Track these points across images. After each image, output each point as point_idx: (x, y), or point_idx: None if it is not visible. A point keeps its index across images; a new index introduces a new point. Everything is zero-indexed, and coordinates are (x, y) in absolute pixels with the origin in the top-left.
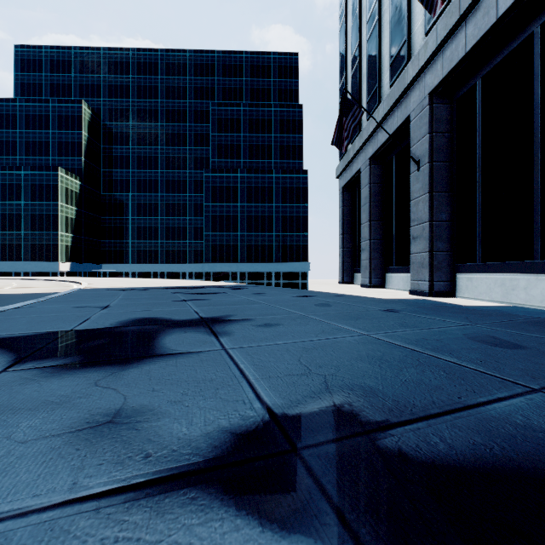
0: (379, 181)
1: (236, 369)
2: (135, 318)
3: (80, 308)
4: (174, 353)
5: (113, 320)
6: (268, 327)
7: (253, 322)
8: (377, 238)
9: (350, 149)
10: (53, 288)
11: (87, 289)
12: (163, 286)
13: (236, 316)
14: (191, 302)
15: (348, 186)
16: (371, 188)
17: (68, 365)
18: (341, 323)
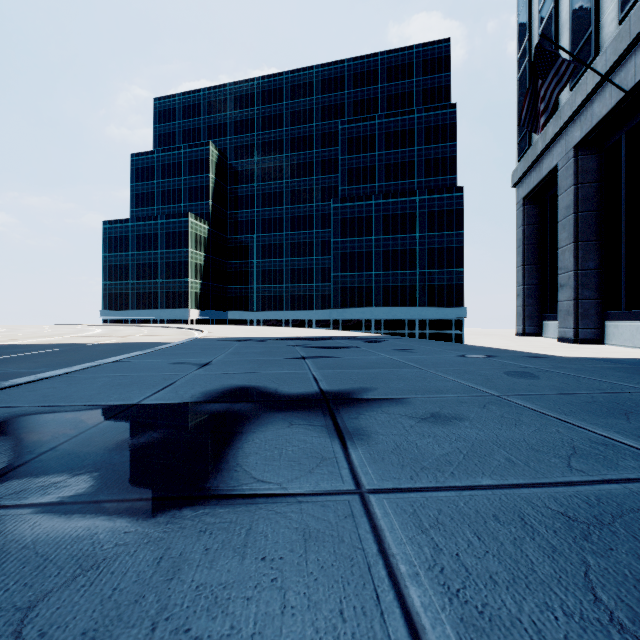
0: (592, 180)
1: (398, 614)
2: (230, 385)
3: (176, 365)
4: (252, 494)
5: (199, 388)
6: (441, 424)
7: (408, 407)
8: (589, 266)
9: (537, 140)
10: (175, 336)
11: (203, 338)
12: (284, 336)
13: (376, 391)
14: (311, 361)
15: (533, 196)
16: (578, 192)
17: (46, 508)
18: (596, 424)
